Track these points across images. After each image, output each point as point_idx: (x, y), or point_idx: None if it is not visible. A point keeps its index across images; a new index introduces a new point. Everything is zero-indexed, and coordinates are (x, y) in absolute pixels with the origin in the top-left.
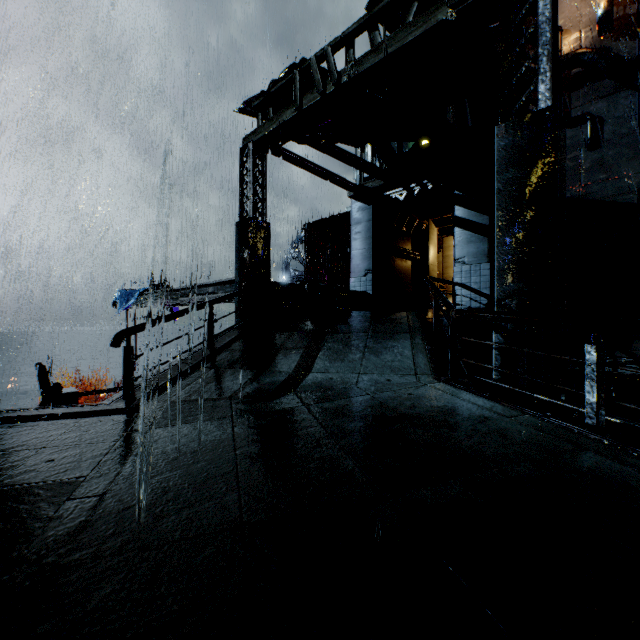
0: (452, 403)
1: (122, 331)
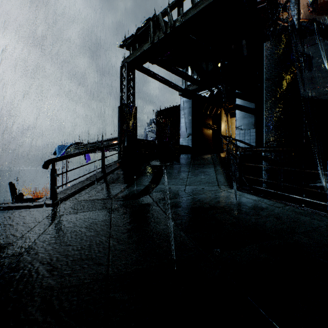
0: (242, 200)
1: (49, 159)
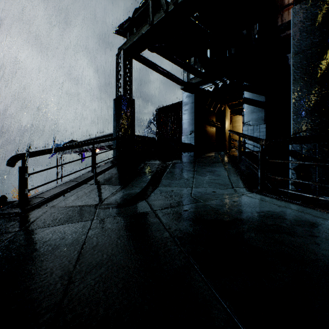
0: (273, 209)
1: (16, 155)
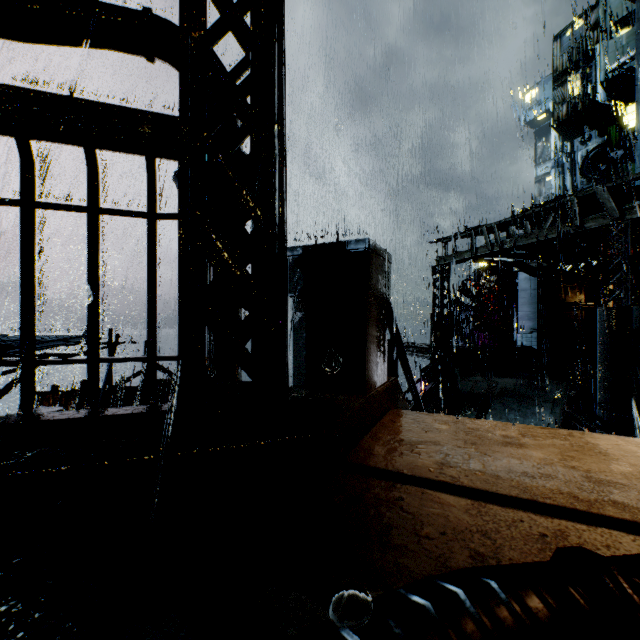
0: None
1: None
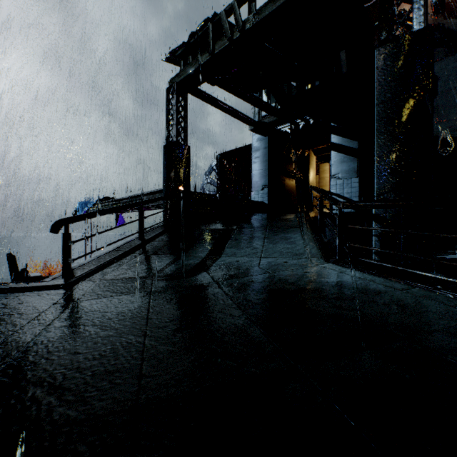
0: (344, 279)
1: (60, 220)
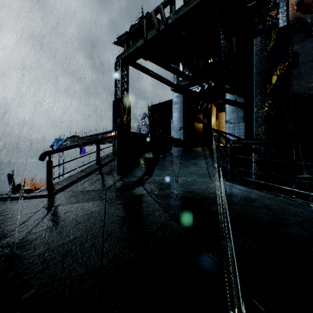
0: (233, 191)
1: (45, 152)
